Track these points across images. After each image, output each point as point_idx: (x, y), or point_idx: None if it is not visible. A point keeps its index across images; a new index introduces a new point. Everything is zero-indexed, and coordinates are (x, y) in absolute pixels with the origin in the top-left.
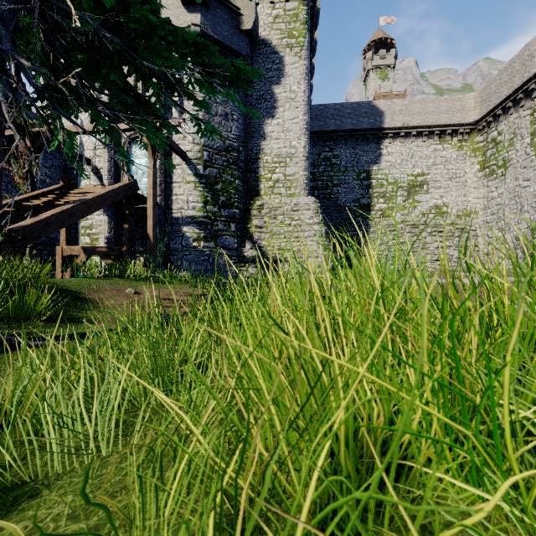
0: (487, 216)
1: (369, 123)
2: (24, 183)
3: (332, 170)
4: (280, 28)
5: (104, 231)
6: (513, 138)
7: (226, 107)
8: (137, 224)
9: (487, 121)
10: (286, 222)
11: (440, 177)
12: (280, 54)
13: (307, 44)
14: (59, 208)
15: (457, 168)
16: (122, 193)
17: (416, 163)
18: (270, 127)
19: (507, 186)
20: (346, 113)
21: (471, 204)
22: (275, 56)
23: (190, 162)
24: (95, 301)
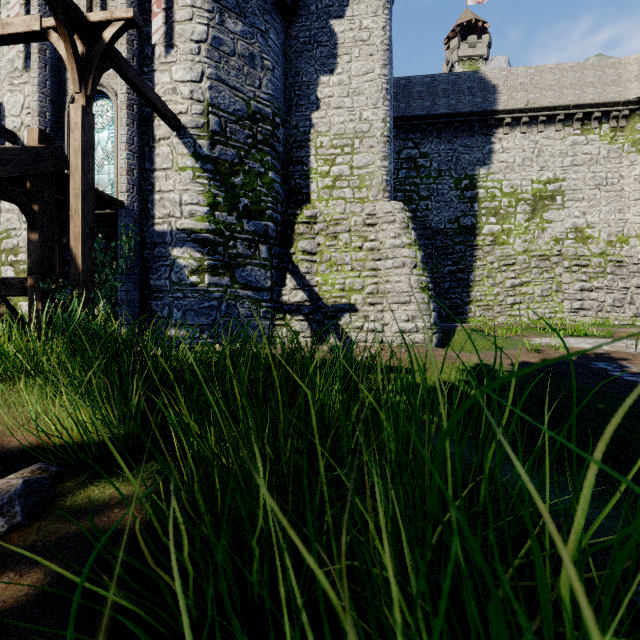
0: None
1: (475, 104)
2: None
3: (419, 175)
4: None
5: None
6: None
7: (251, 44)
8: None
9: None
10: (353, 244)
11: (582, 185)
12: None
13: None
14: None
15: (609, 170)
16: (16, 165)
17: (546, 164)
18: (328, 89)
19: None
20: (439, 89)
21: (630, 225)
22: None
23: (185, 133)
24: None
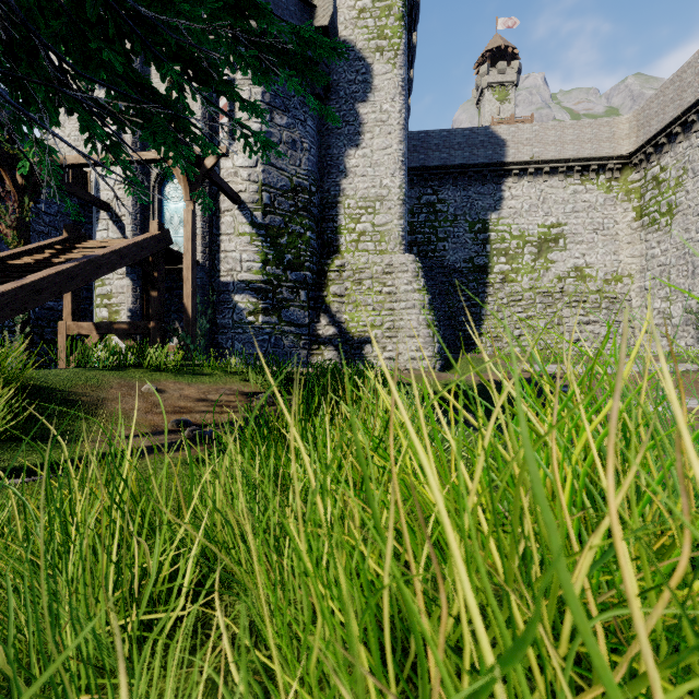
0: (646, 281)
1: (487, 156)
2: (14, 235)
3: (437, 219)
4: (368, 26)
5: (126, 301)
6: (683, 175)
7: (294, 132)
8: (172, 292)
9: (645, 152)
10: (375, 288)
11: (581, 229)
12: (368, 61)
13: (404, 47)
14: (55, 267)
15: (605, 217)
16: (149, 248)
17: (550, 210)
18: (354, 160)
19: (673, 240)
20: (455, 143)
21: (623, 265)
22: (360, 63)
23: (244, 207)
24: (92, 404)
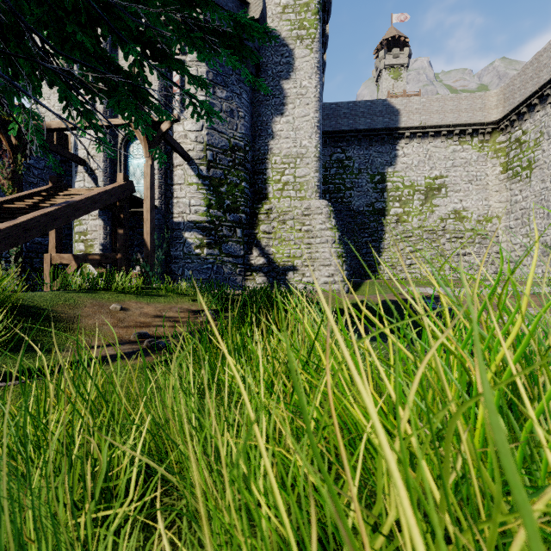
0: (511, 221)
1: (384, 122)
2: (9, 184)
3: (345, 172)
4: (290, 19)
5: (99, 237)
6: (540, 137)
7: (231, 103)
8: (135, 230)
9: (510, 119)
10: (296, 227)
11: (459, 180)
12: (290, 47)
13: (319, 36)
14: (42, 210)
15: (478, 170)
16: (116, 195)
17: (434, 165)
18: (279, 125)
19: (532, 189)
20: (359, 112)
21: (492, 209)
22: (284, 49)
23: (192, 163)
24: (70, 320)
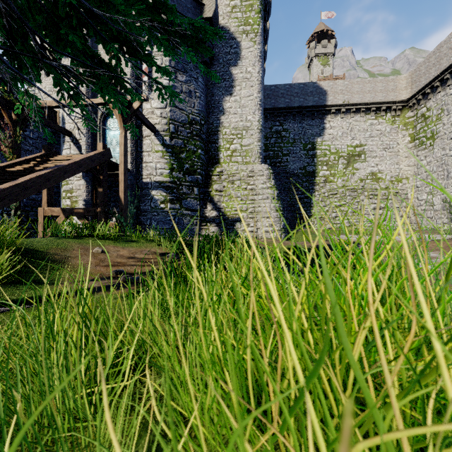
0: (417, 181)
1: (314, 101)
2: (10, 152)
3: (282, 142)
4: (238, 17)
5: (82, 194)
6: (441, 113)
7: (190, 86)
8: (112, 188)
9: (416, 98)
10: (242, 186)
11: (375, 148)
12: (238, 40)
13: (261, 31)
14: (37, 173)
15: (391, 140)
16: (97, 161)
17: (355, 136)
18: (229, 104)
19: (435, 155)
20: (294, 92)
21: (402, 171)
22: (232, 41)
23: (158, 134)
24: (61, 260)
